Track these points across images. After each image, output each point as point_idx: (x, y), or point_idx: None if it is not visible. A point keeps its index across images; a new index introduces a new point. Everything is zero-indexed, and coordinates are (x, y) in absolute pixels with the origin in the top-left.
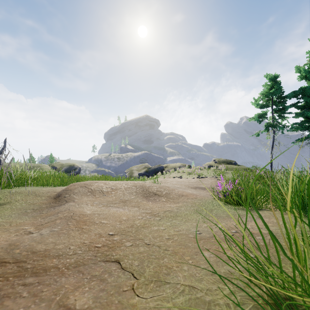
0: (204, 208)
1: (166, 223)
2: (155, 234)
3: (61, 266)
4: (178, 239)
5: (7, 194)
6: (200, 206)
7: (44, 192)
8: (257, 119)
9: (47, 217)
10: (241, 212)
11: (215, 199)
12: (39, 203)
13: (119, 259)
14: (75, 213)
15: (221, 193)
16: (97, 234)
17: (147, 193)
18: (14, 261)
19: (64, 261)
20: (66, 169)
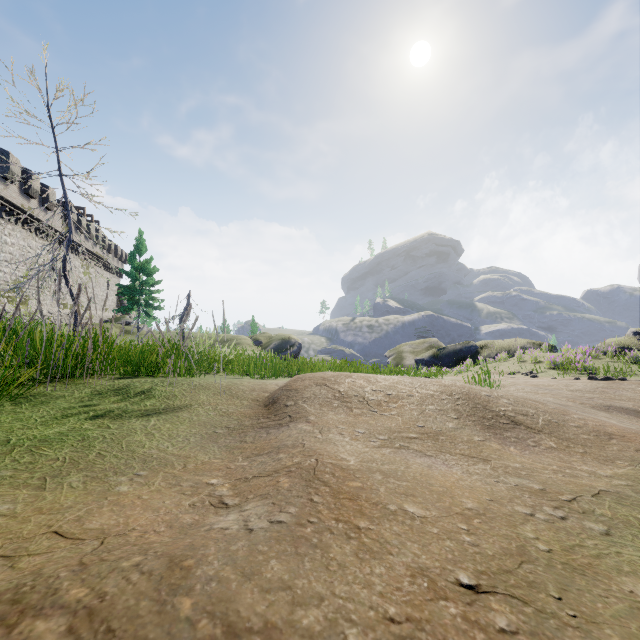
0: None
1: None
2: None
3: None
4: None
5: (186, 388)
6: None
7: (246, 389)
8: None
9: (255, 457)
10: None
11: None
12: (238, 414)
13: None
14: (320, 461)
15: None
16: (417, 573)
17: (487, 415)
18: None
19: None
20: (277, 345)
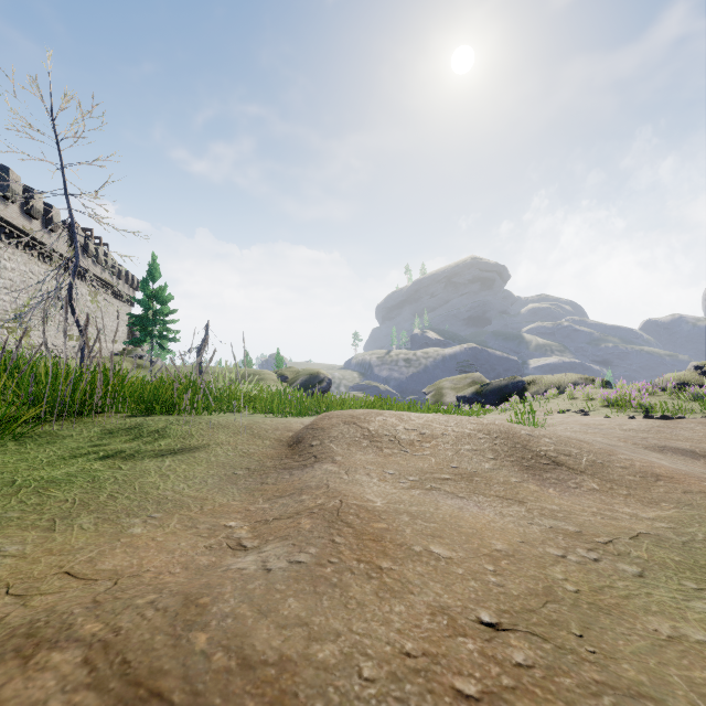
0: None
1: (690, 604)
2: (696, 674)
3: None
4: None
5: (204, 427)
6: None
7: (269, 428)
8: None
9: (276, 499)
10: None
11: None
12: (259, 455)
13: None
14: (345, 502)
15: None
16: (437, 612)
17: (527, 455)
18: (186, 703)
19: None
20: (304, 381)
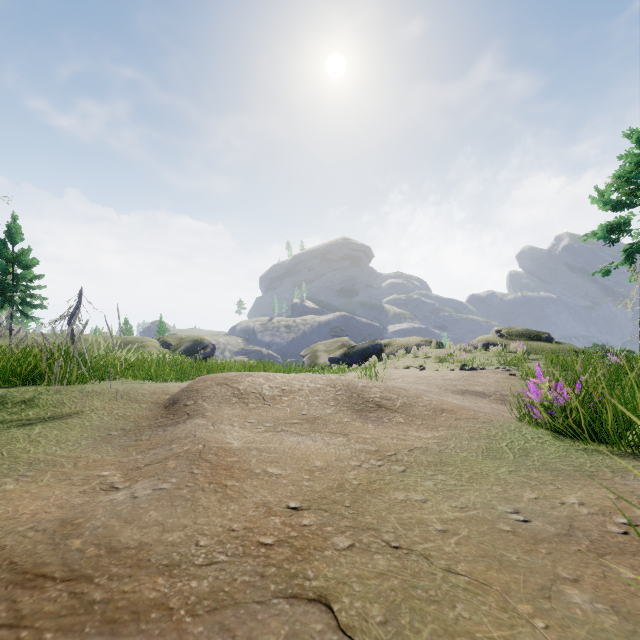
0: (505, 445)
1: (424, 483)
2: (405, 515)
3: (176, 604)
4: (473, 536)
5: (77, 395)
6: (492, 438)
7: (146, 392)
8: (606, 236)
9: (149, 451)
10: (612, 461)
11: (523, 422)
12: (135, 417)
13: (326, 592)
14: (207, 446)
15: (536, 407)
16: (261, 506)
17: (359, 402)
18: (65, 576)
19: (183, 587)
20: (188, 347)
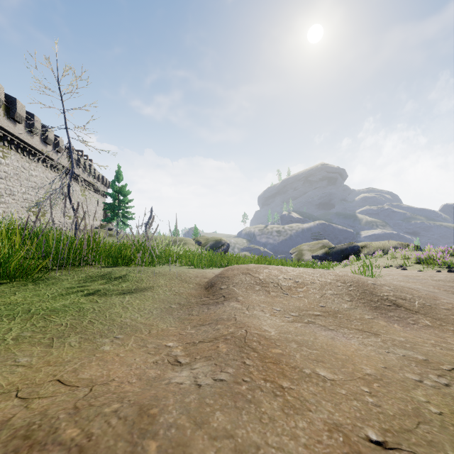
0: None
1: None
2: None
3: None
4: None
5: (150, 275)
6: None
7: (192, 276)
8: None
9: (200, 327)
10: None
11: None
12: (186, 294)
13: None
14: (249, 332)
15: None
16: (333, 429)
17: (374, 299)
18: None
19: None
20: (212, 245)
